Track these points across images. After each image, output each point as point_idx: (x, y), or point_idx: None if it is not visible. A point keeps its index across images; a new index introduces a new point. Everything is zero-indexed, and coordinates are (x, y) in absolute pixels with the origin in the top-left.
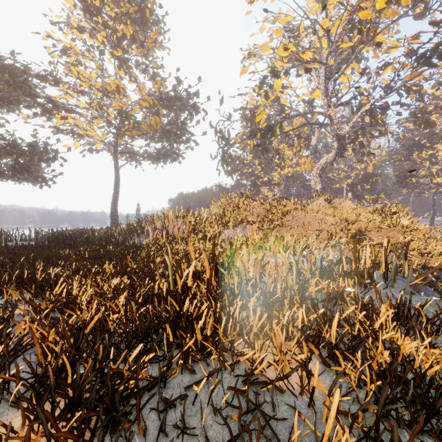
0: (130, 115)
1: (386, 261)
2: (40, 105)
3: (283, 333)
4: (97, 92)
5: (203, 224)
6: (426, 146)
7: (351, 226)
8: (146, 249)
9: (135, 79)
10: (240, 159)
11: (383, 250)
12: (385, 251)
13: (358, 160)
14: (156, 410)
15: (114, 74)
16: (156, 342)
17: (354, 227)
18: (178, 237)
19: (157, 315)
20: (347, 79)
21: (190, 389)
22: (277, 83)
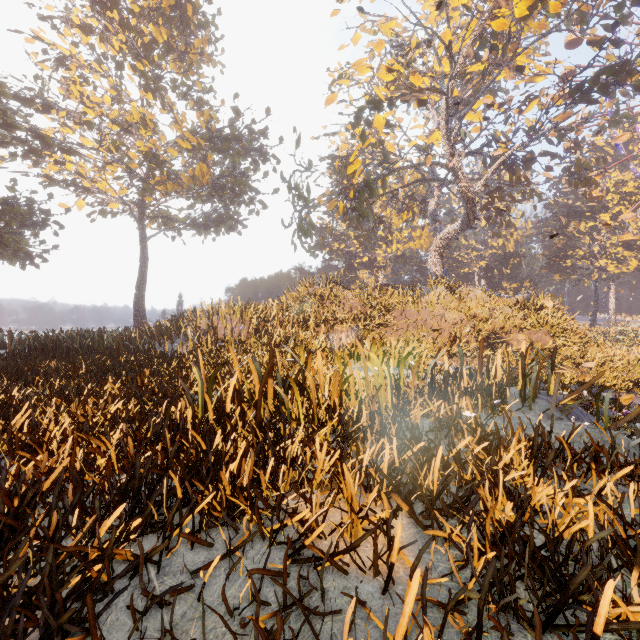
0: (162, 161)
1: (524, 372)
2: (20, 141)
3: (355, 481)
4: (112, 124)
5: (270, 323)
6: (585, 216)
7: (482, 326)
8: (180, 360)
9: (169, 106)
10: (327, 229)
11: (520, 357)
12: (523, 358)
13: (494, 234)
14: (136, 613)
15: (138, 99)
16: (153, 500)
17: (486, 327)
18: (231, 342)
19: (168, 457)
20: (477, 117)
21: (203, 574)
22: (378, 120)
